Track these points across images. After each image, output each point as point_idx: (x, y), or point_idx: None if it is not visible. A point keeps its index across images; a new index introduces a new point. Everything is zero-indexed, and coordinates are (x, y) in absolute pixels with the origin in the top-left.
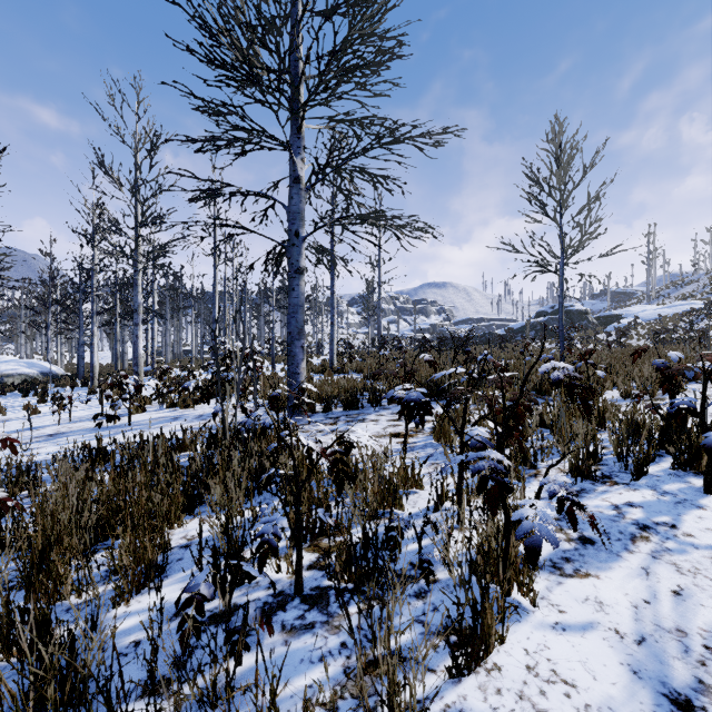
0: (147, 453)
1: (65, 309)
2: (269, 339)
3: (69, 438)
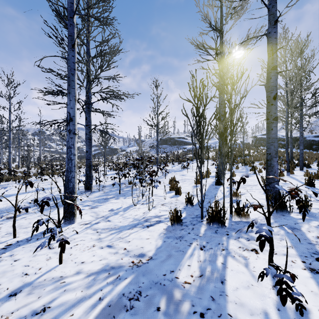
0: None
1: None
2: None
3: None
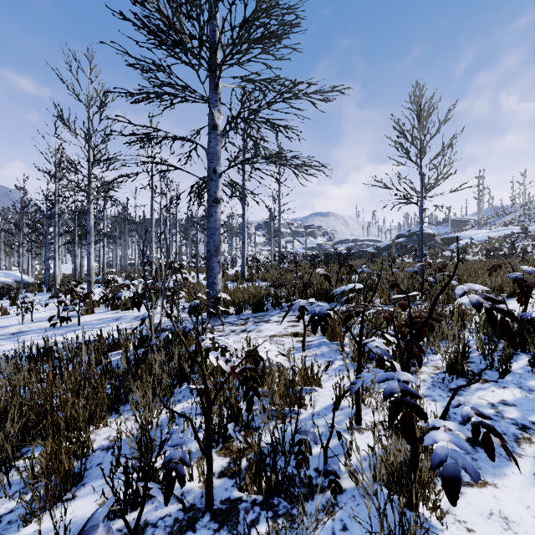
0: (81, 355)
1: (33, 231)
2: (195, 255)
3: (27, 337)
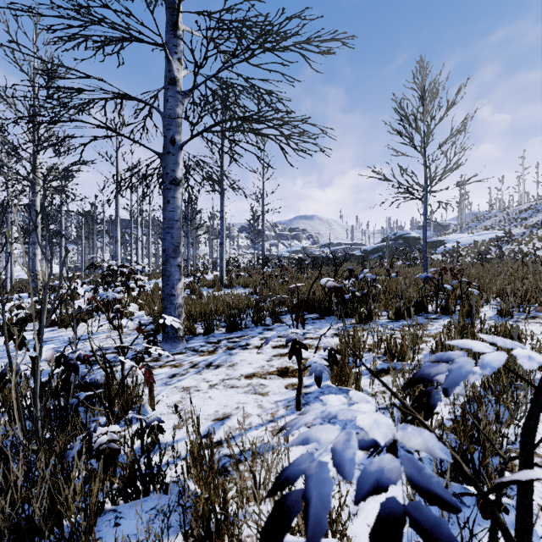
0: None
1: None
2: None
3: None
